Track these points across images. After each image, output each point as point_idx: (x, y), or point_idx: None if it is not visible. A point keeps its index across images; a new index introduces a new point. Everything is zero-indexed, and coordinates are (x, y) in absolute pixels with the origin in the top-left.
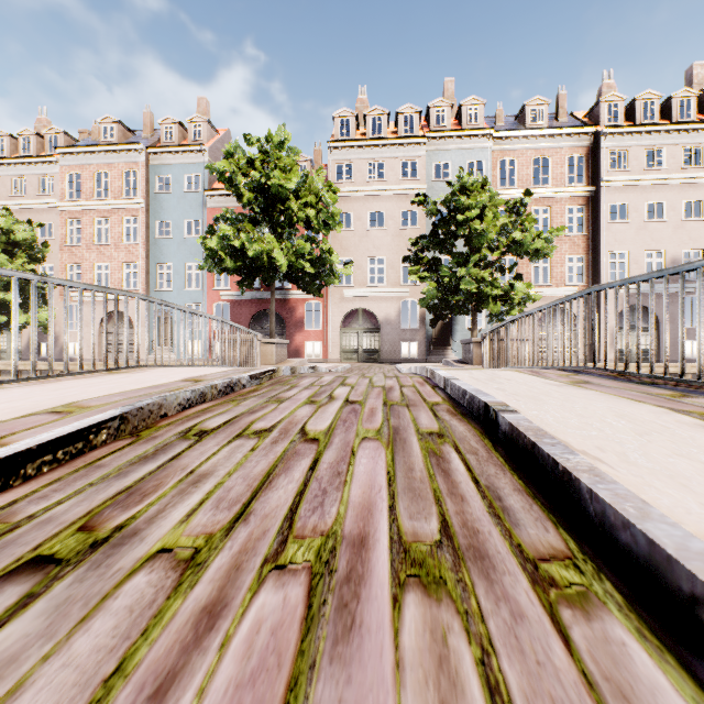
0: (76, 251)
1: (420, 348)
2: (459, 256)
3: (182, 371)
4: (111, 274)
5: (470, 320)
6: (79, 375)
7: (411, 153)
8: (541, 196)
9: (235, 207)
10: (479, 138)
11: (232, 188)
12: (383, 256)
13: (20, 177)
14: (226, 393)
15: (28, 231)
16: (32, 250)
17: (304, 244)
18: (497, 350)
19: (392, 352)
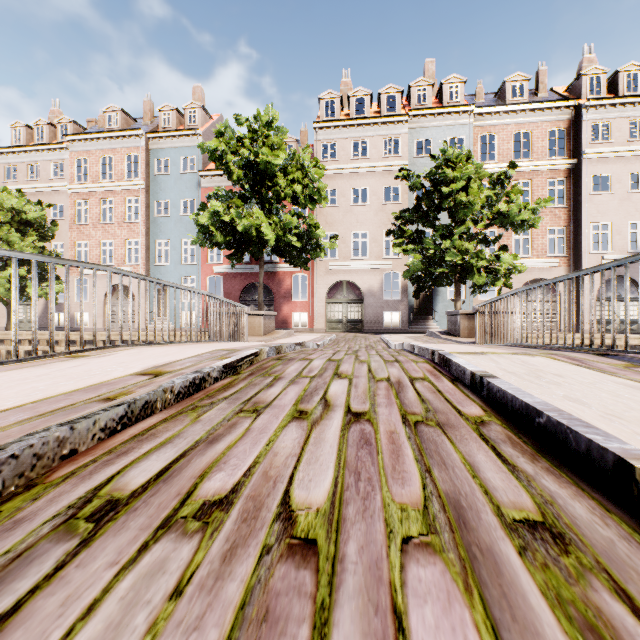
0: (84, 229)
1: (402, 318)
2: (443, 229)
3: (151, 354)
4: (115, 250)
5: (449, 291)
6: (30, 361)
7: (394, 131)
8: (522, 169)
9: (227, 186)
10: (459, 114)
11: (223, 166)
12: (366, 231)
13: (35, 163)
14: (188, 394)
15: (38, 211)
16: (42, 228)
17: (291, 219)
18: (494, 324)
19: (375, 322)
